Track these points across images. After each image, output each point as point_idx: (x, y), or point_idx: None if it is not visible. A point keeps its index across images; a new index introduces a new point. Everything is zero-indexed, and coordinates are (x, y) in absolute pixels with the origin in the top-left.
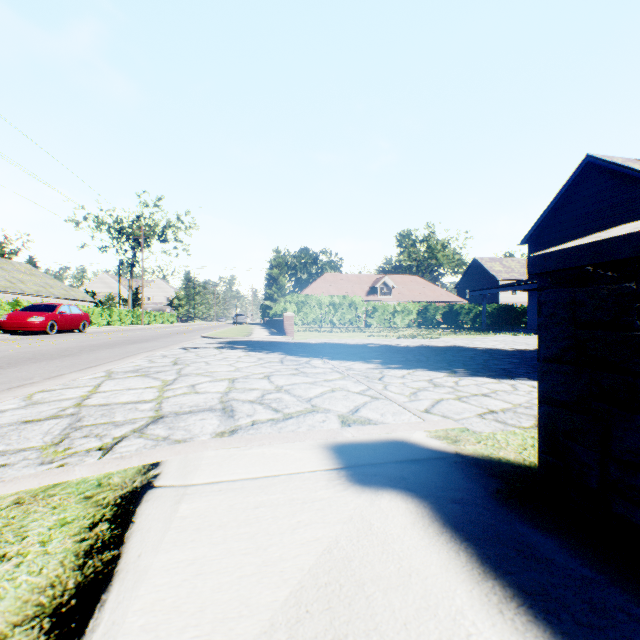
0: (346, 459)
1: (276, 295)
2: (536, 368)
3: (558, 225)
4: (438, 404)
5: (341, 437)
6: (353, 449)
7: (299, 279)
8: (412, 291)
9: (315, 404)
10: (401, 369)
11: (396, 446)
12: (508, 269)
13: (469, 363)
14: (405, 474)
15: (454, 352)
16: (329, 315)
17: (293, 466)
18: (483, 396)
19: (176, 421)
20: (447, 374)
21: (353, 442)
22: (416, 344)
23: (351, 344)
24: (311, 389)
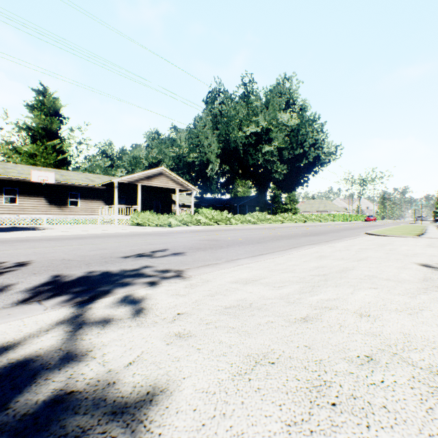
0: None
1: None
2: None
3: None
4: None
5: None
6: None
7: None
8: None
9: None
10: None
11: None
12: None
13: None
14: None
15: None
16: None
17: None
18: None
19: None
20: None
21: None
22: None
23: None
24: None
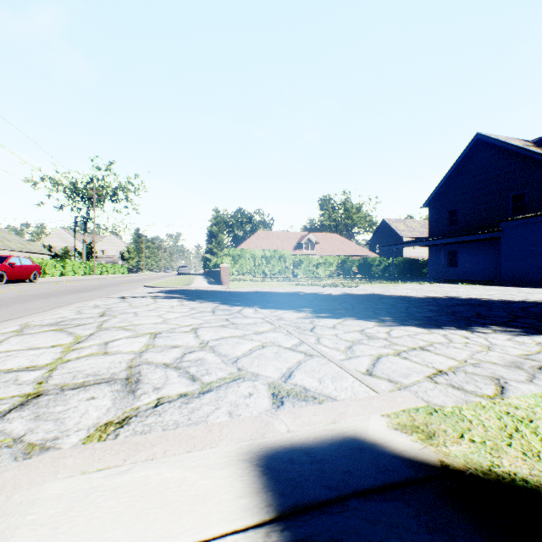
0: (280, 492)
1: (216, 249)
2: (456, 316)
3: (453, 191)
4: (379, 362)
5: (272, 434)
6: (290, 463)
7: (236, 235)
8: (332, 246)
9: (242, 367)
10: (331, 318)
11: (352, 451)
12: (410, 229)
13: (393, 311)
14: (383, 536)
15: (375, 300)
16: (262, 266)
17: (188, 521)
18: (422, 350)
19: (53, 403)
20: (376, 323)
21: (289, 445)
22: (339, 292)
23: (281, 292)
24: (239, 345)
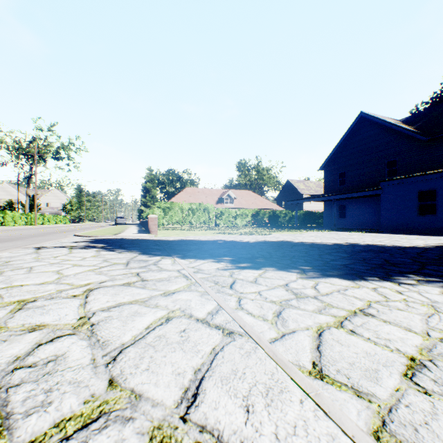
0: None
1: (149, 202)
2: (369, 263)
3: (343, 158)
4: (324, 344)
5: None
6: None
7: (167, 191)
8: (247, 201)
9: (118, 374)
10: (251, 269)
11: None
12: (308, 188)
13: (309, 259)
14: None
15: (289, 247)
16: (189, 217)
17: None
18: (366, 316)
19: None
20: (298, 275)
21: None
22: (255, 240)
23: (203, 240)
24: (135, 318)
